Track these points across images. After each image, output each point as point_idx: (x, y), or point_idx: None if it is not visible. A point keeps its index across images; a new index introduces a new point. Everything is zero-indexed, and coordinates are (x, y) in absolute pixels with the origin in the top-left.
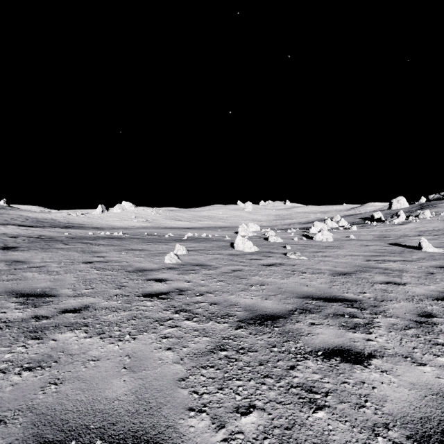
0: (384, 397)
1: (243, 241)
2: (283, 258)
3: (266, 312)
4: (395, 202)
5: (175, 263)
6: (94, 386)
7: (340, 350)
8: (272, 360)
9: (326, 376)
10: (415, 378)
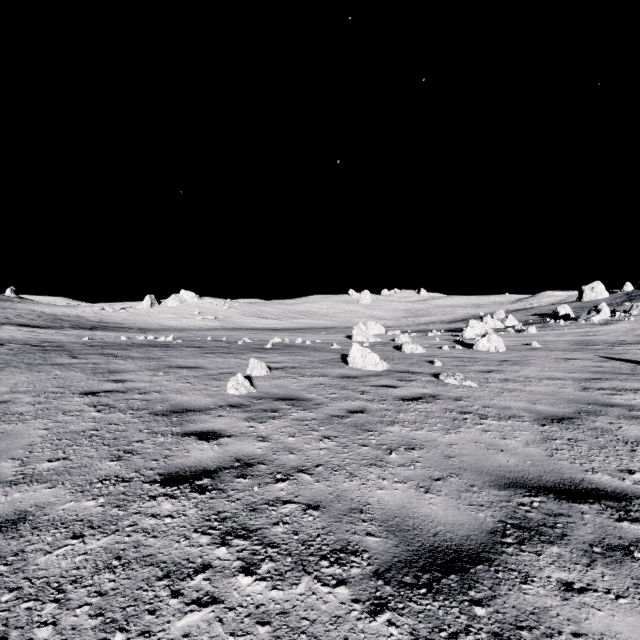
0: None
1: (362, 352)
2: (434, 384)
3: (436, 538)
4: (588, 290)
5: (244, 396)
6: None
7: None
8: None
9: None
10: None
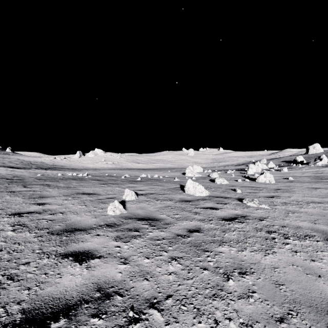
0: None
1: (193, 185)
2: (241, 206)
3: None
4: (312, 148)
5: (118, 216)
6: None
7: None
8: None
9: None
10: None
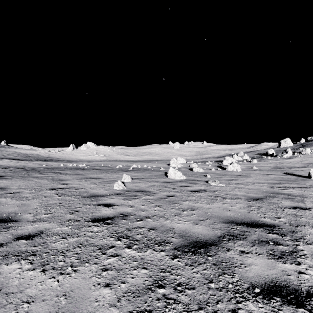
0: None
1: (174, 171)
2: (206, 185)
3: (198, 238)
4: (283, 142)
5: (121, 190)
6: None
7: (277, 287)
8: (212, 301)
9: None
10: None
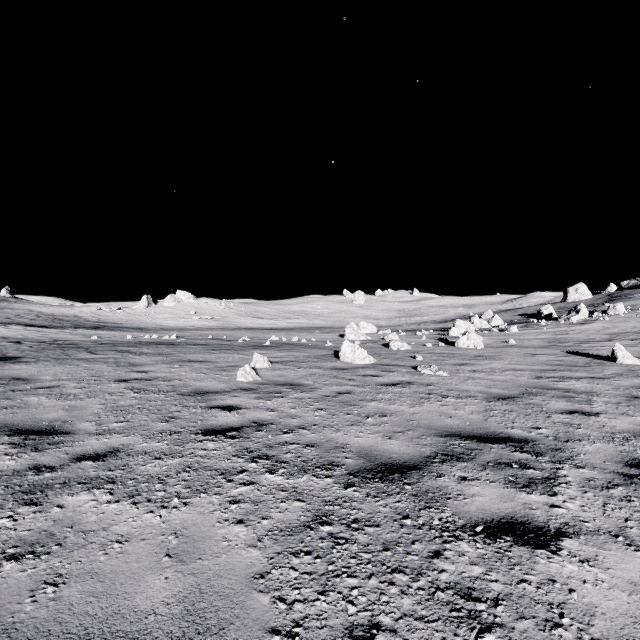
0: (590, 608)
1: (352, 348)
2: (412, 374)
3: (390, 459)
4: (573, 291)
5: (252, 382)
6: (117, 587)
7: (511, 524)
8: (405, 541)
9: (492, 569)
10: (635, 573)
